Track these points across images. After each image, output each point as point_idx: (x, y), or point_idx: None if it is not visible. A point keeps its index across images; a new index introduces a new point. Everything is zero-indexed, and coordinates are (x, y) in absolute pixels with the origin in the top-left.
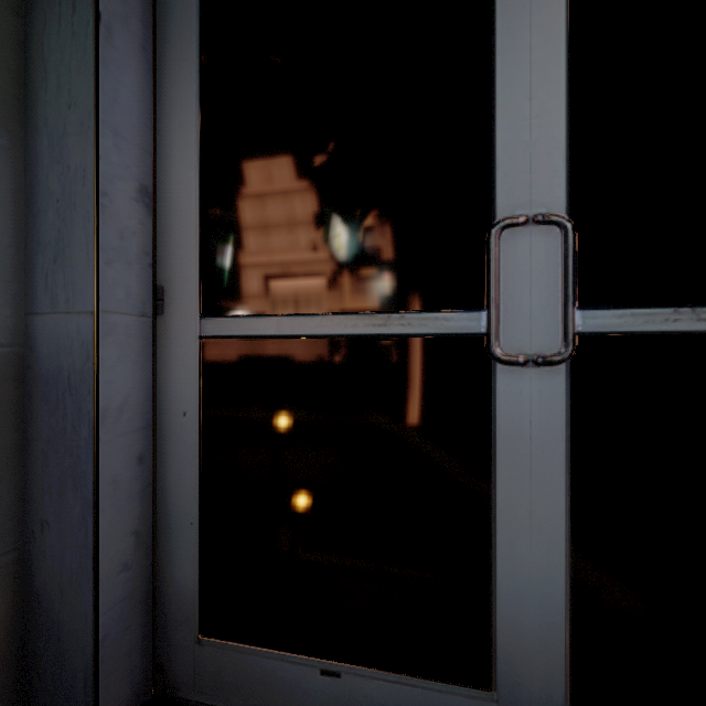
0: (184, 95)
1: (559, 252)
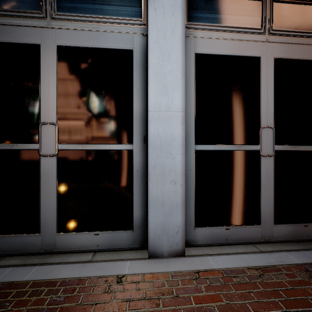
0: None
1: (55, 131)
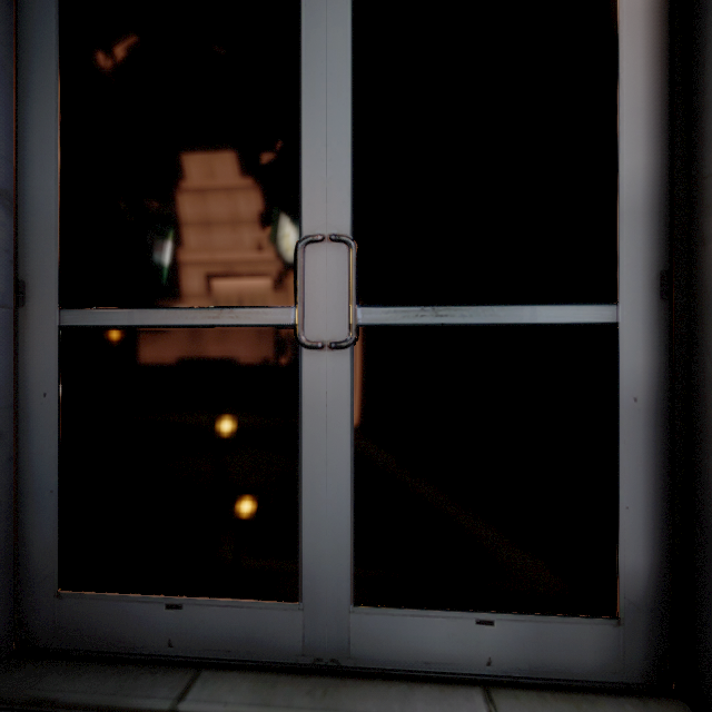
0: (45, 112)
1: (346, 263)
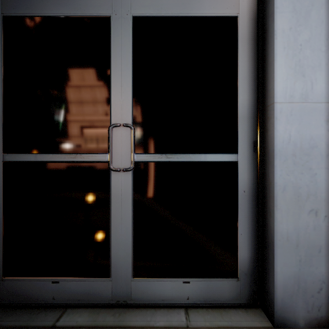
0: None
1: (130, 135)
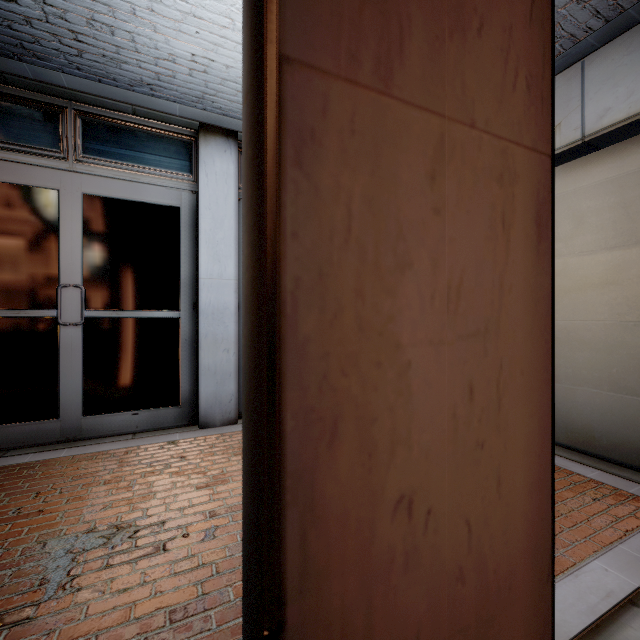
0: None
1: (80, 295)
